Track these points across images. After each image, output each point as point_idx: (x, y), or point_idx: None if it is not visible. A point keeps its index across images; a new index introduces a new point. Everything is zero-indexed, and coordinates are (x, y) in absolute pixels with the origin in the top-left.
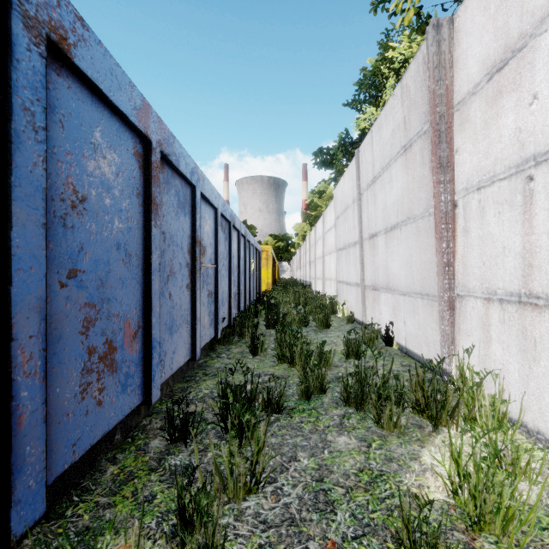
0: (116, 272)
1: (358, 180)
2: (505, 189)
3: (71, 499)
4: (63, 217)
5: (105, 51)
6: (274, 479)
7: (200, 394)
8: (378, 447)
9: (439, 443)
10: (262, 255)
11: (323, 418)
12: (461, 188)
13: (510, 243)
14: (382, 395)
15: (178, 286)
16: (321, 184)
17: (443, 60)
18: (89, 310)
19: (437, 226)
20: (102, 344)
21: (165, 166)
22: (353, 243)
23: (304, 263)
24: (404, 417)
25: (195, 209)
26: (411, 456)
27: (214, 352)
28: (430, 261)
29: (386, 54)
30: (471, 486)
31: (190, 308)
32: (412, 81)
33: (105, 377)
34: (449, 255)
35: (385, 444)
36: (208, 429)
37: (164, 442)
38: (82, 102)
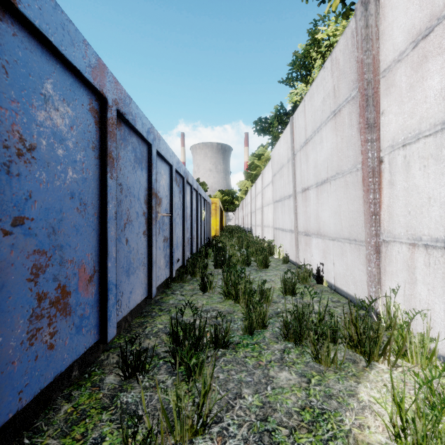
0: (69, 220)
1: (293, 143)
2: (431, 144)
3: (22, 442)
4: (6, 164)
5: (55, 4)
6: (220, 419)
7: (155, 329)
8: (317, 383)
9: (373, 378)
10: (211, 206)
11: (265, 352)
12: (386, 145)
13: (436, 193)
14: (319, 333)
15: (135, 232)
16: (260, 148)
17: (370, 33)
18: (39, 257)
19: (364, 180)
20: (54, 289)
21: (122, 124)
22: (288, 196)
23: (246, 213)
24: (338, 351)
25: (151, 165)
26: (349, 393)
27: (169, 289)
28: (357, 210)
29: (316, 36)
30: (418, 436)
31: (147, 252)
32: (341, 54)
33: (58, 320)
34: (376, 205)
35: (324, 380)
36: (160, 364)
37: (118, 377)
38: (31, 52)
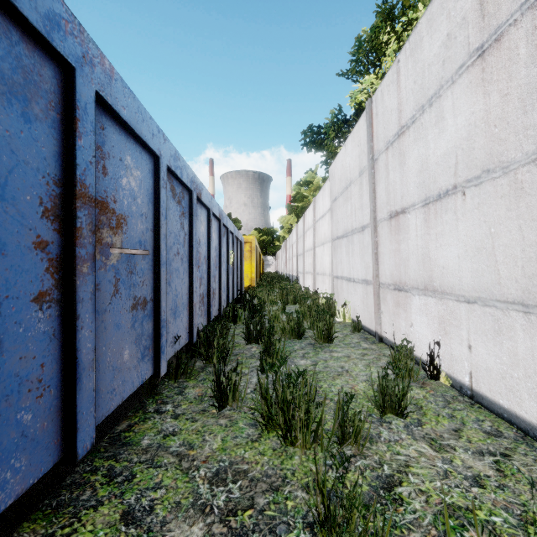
0: None
1: (371, 141)
2: None
3: None
4: None
5: None
6: None
7: None
8: None
9: None
10: (245, 247)
11: None
12: None
13: None
14: None
15: None
16: (308, 173)
17: None
18: None
19: None
20: None
21: None
22: (360, 227)
23: (291, 257)
24: None
25: (72, 120)
26: None
27: (155, 397)
28: None
29: None
30: None
31: (59, 345)
32: None
33: None
34: None
35: None
36: None
37: None
38: None
